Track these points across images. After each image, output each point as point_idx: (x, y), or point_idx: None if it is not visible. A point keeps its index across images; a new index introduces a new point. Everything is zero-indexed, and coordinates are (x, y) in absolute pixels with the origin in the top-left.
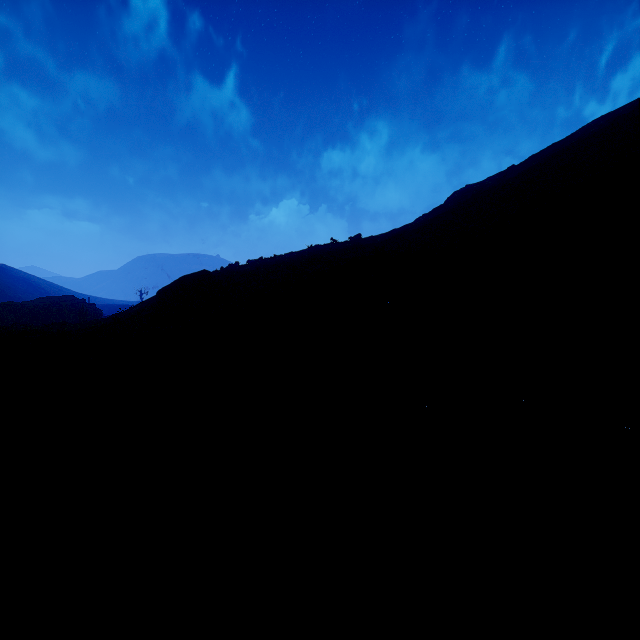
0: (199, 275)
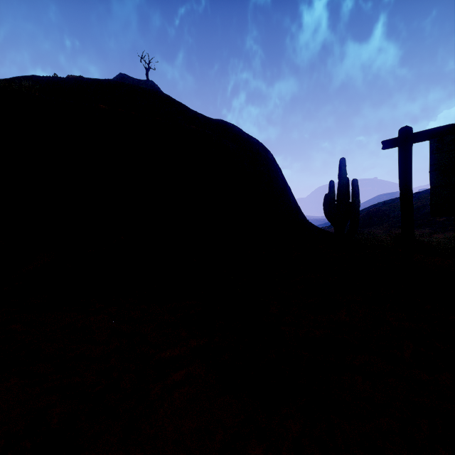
0: (375, 210)
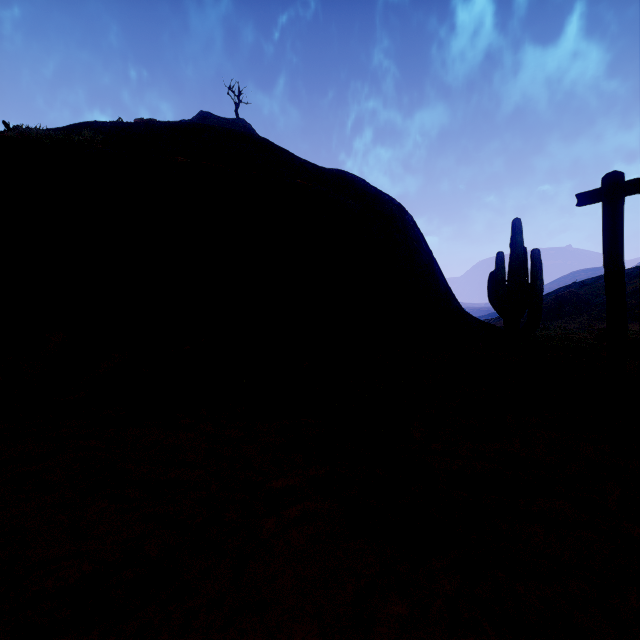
0: (568, 294)
